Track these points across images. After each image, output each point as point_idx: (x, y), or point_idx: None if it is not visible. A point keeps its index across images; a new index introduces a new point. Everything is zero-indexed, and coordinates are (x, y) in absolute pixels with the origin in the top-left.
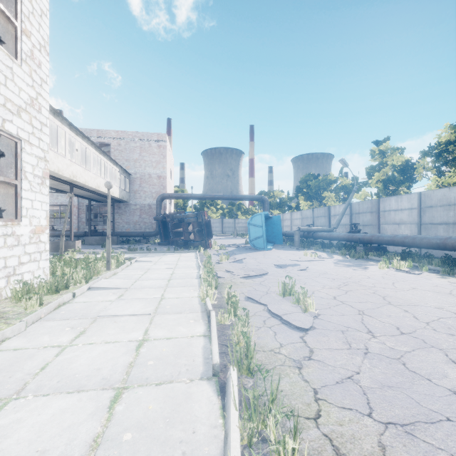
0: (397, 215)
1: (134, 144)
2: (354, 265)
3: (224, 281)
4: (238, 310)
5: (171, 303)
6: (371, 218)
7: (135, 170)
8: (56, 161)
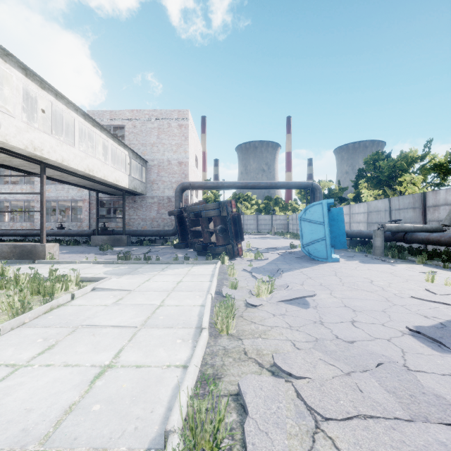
0: None
1: (151, 125)
2: None
3: None
4: None
5: None
6: None
7: (152, 156)
8: None
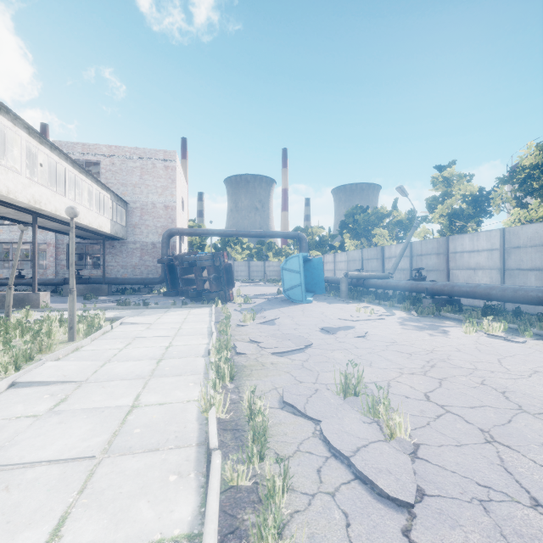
0: (472, 258)
1: (132, 164)
2: (427, 327)
3: (245, 360)
4: (267, 441)
5: (146, 419)
6: (437, 261)
7: (133, 198)
8: (4, 178)
